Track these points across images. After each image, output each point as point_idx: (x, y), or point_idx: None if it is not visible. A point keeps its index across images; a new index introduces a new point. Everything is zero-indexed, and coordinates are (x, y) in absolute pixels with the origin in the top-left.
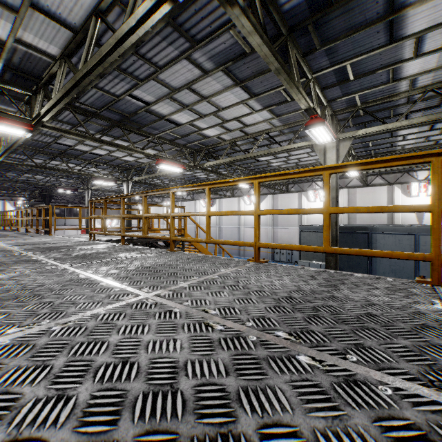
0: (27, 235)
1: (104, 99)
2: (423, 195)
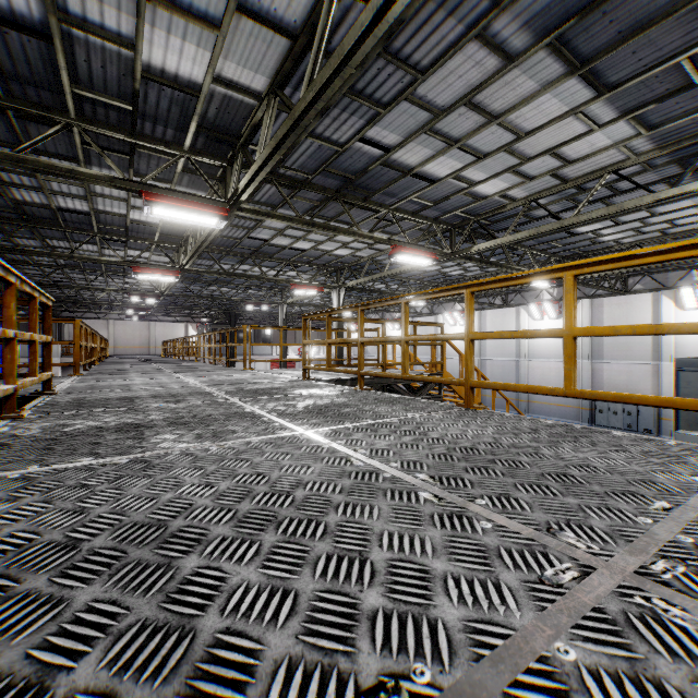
0: (216, 368)
1: (321, 154)
2: None
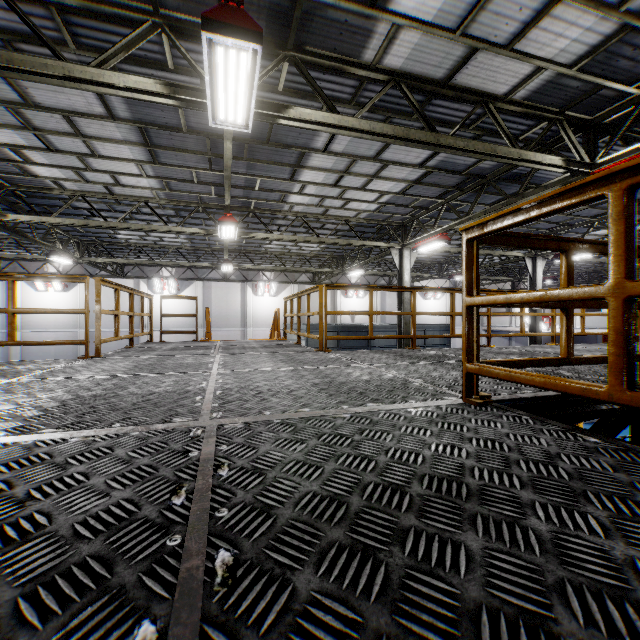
0: None
1: None
2: (355, 297)
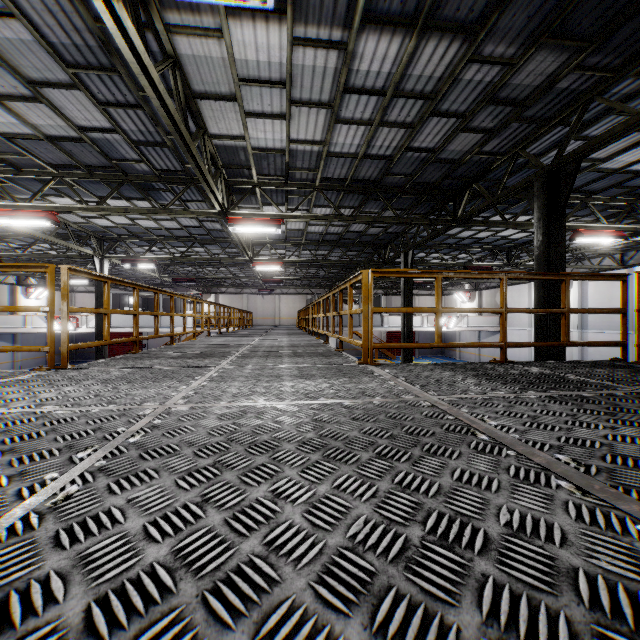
0: None
1: None
2: None
